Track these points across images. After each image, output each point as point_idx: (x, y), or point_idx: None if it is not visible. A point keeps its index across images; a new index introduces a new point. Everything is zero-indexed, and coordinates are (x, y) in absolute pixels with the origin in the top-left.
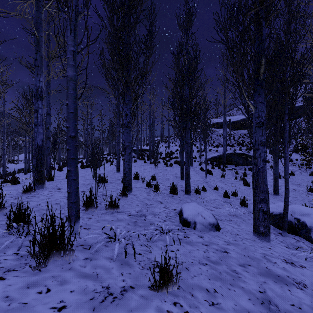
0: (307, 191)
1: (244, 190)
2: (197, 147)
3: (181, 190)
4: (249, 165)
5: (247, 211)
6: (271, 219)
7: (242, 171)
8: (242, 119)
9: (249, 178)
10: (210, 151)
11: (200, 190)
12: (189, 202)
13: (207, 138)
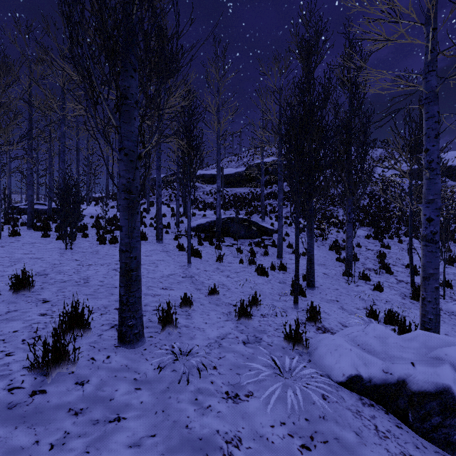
0: (347, 277)
1: (262, 286)
2: (172, 209)
3: (108, 328)
4: (254, 238)
5: (320, 374)
6: (411, 409)
7: (246, 247)
8: (237, 172)
9: (260, 259)
10: (194, 216)
11: (177, 309)
12: (124, 411)
13: (191, 180)
